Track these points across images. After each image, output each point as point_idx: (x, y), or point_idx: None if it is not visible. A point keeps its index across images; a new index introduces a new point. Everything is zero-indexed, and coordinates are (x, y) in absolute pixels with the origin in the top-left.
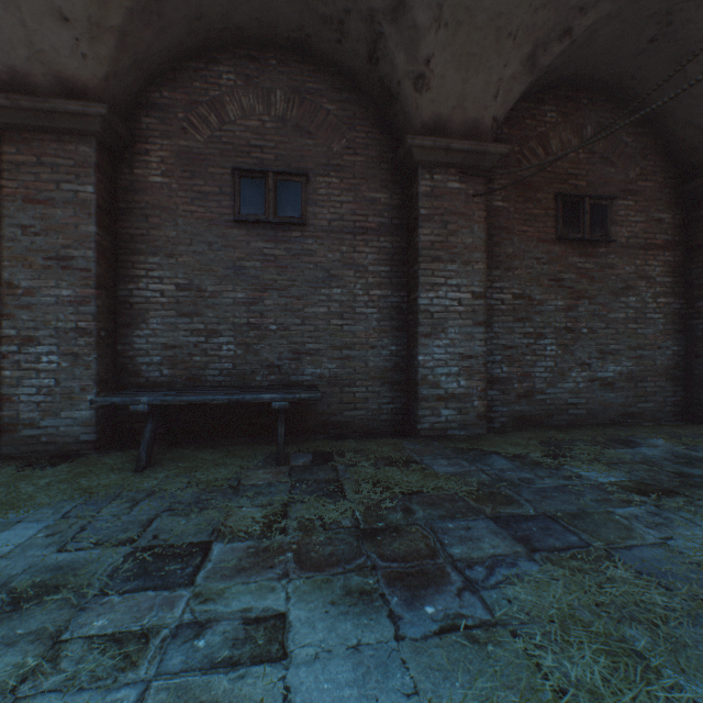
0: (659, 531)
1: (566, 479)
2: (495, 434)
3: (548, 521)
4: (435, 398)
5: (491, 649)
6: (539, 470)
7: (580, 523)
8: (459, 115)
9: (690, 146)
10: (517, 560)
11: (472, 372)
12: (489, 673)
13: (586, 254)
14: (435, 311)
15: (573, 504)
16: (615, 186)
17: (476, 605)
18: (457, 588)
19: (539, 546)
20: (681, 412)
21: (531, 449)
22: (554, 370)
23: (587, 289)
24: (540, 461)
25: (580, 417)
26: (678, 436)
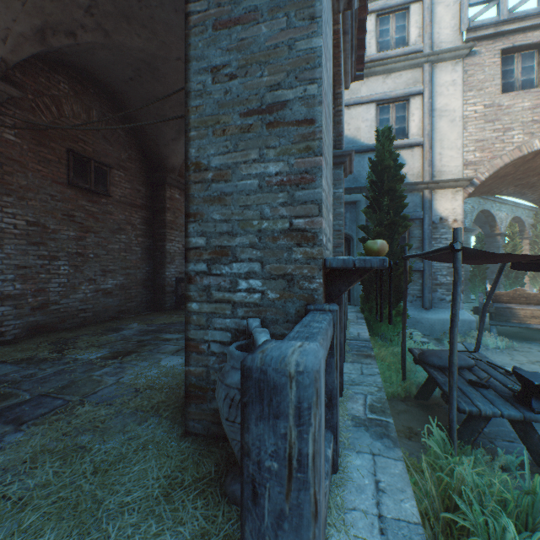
0: (118, 376)
1: (66, 364)
2: (7, 346)
3: (42, 398)
4: None
5: None
6: (45, 364)
7: (68, 390)
8: None
9: (154, 153)
10: (5, 437)
11: None
12: None
13: (93, 201)
14: None
15: (67, 379)
16: (114, 160)
17: None
18: None
19: (29, 418)
20: (151, 306)
21: (41, 350)
22: (68, 285)
23: (94, 226)
24: (48, 357)
25: (89, 318)
26: (146, 320)
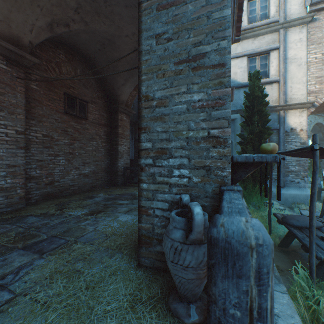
0: (95, 226)
1: (65, 218)
2: (32, 205)
3: (53, 238)
4: None
5: (11, 309)
6: (53, 217)
7: (67, 233)
8: (7, 28)
9: (112, 93)
10: (34, 262)
11: (17, 174)
12: (8, 321)
13: (78, 122)
14: None
15: (66, 227)
16: (89, 98)
17: (4, 295)
18: None
19: (47, 250)
20: (110, 183)
21: (51, 209)
22: (64, 171)
23: (78, 136)
24: (55, 213)
25: (76, 190)
26: (107, 192)
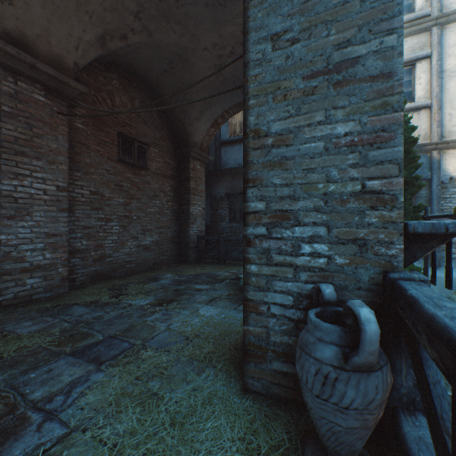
0: (167, 322)
1: (124, 309)
2: (77, 290)
3: (112, 339)
4: (20, 270)
5: (67, 454)
6: (108, 308)
7: (130, 333)
8: (45, 45)
9: (181, 132)
10: (90, 376)
11: (58, 247)
12: None
13: (136, 173)
14: (20, 197)
15: (127, 323)
16: (151, 139)
17: (55, 428)
18: (38, 424)
19: (106, 359)
20: (178, 259)
21: (103, 295)
22: (118, 242)
23: (136, 194)
24: (109, 302)
25: (133, 269)
26: (176, 271)
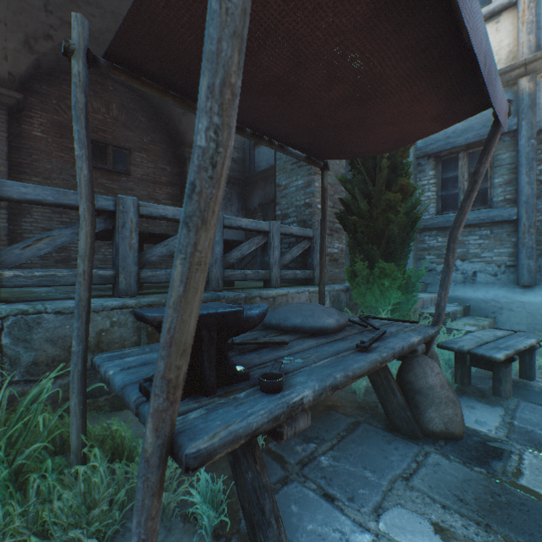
0: None
1: None
2: None
3: None
4: None
5: None
6: None
7: None
8: None
9: (176, 132)
10: None
11: None
12: None
13: (113, 179)
14: None
15: None
16: (135, 144)
17: None
18: None
19: None
20: None
21: None
22: None
23: None
24: None
25: None
26: None
